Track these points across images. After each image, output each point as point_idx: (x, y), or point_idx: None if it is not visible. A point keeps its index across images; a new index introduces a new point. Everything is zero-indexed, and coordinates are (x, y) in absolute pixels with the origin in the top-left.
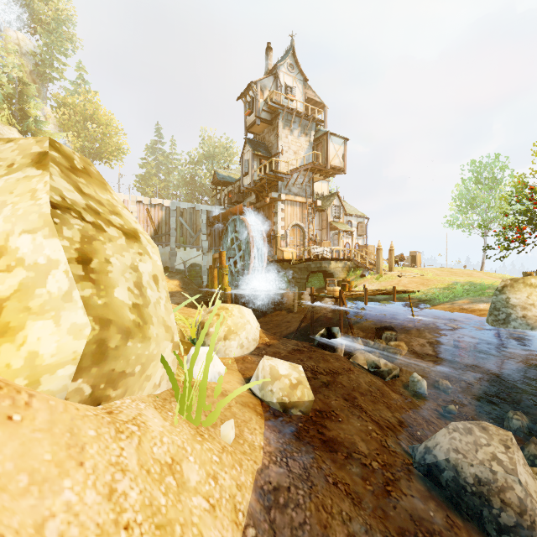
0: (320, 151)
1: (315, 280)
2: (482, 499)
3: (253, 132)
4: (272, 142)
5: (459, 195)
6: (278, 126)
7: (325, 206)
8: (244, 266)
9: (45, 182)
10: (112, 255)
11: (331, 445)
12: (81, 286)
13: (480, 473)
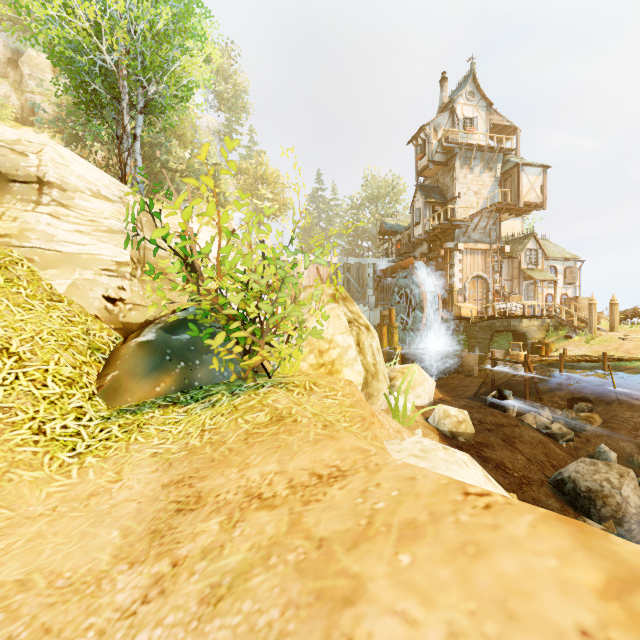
0: (508, 187)
1: (502, 340)
2: (590, 501)
3: (425, 176)
4: (447, 185)
5: None
6: (454, 167)
7: (517, 252)
8: (415, 324)
9: (341, 311)
10: (364, 340)
11: (484, 459)
12: (359, 355)
13: (591, 486)
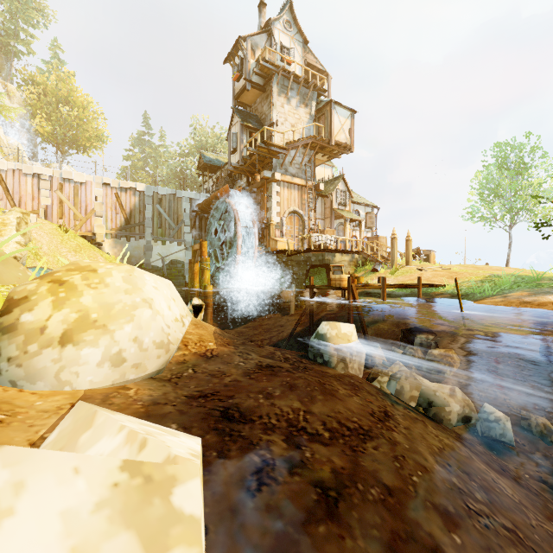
0: (322, 125)
1: (316, 279)
2: None
3: (244, 103)
4: (265, 112)
5: (481, 183)
6: (271, 90)
7: (329, 191)
8: (230, 259)
9: None
10: None
11: None
12: None
13: None
